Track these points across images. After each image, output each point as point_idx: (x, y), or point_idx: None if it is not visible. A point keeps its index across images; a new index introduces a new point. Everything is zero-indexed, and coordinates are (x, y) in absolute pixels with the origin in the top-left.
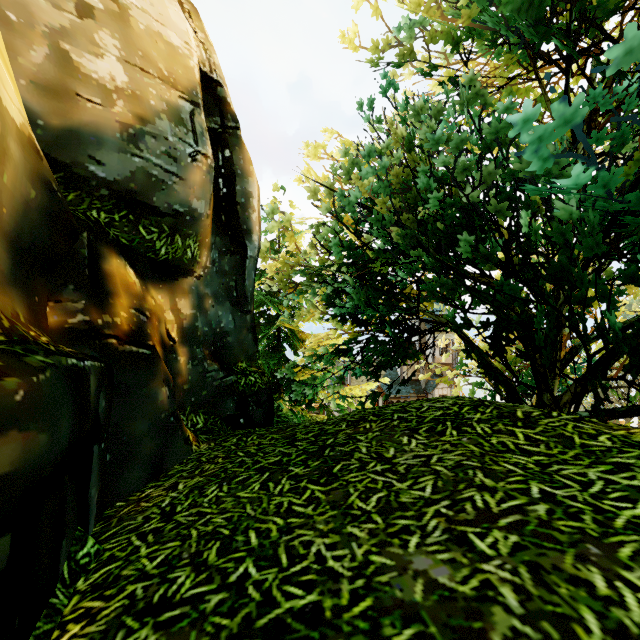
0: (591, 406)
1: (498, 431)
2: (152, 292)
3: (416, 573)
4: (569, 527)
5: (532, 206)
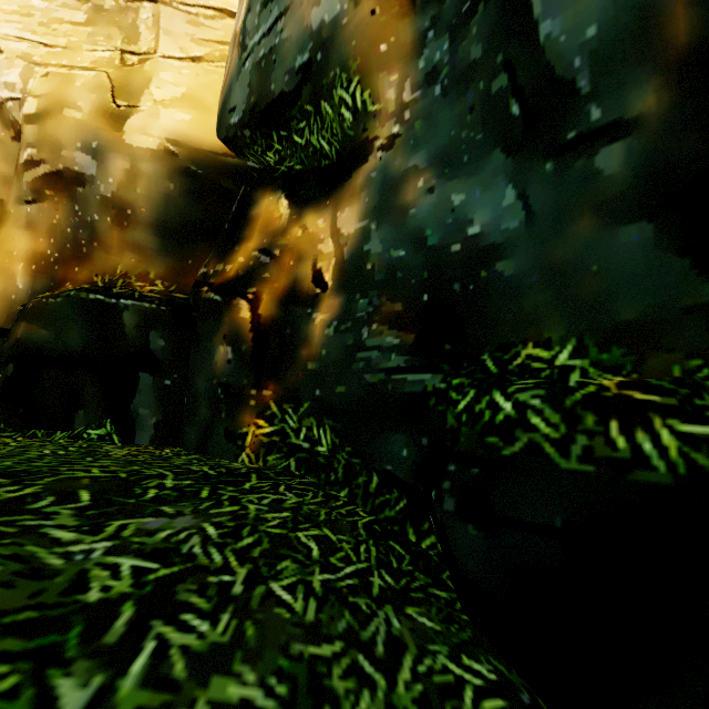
0: None
1: None
2: (309, 219)
3: None
4: None
5: None
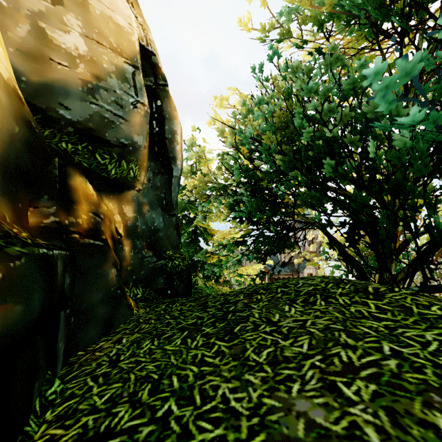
0: (421, 283)
1: (355, 302)
2: (105, 201)
3: (298, 414)
4: (415, 379)
5: (378, 138)
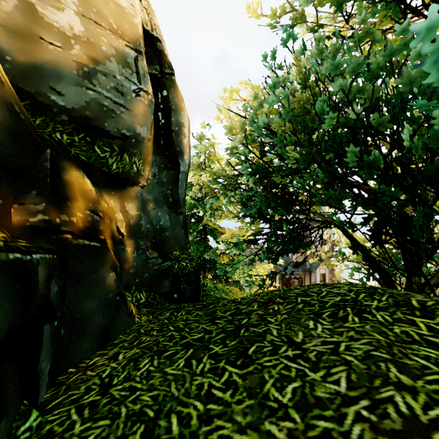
0: None
1: (398, 320)
2: (105, 197)
3: None
4: None
5: (415, 123)
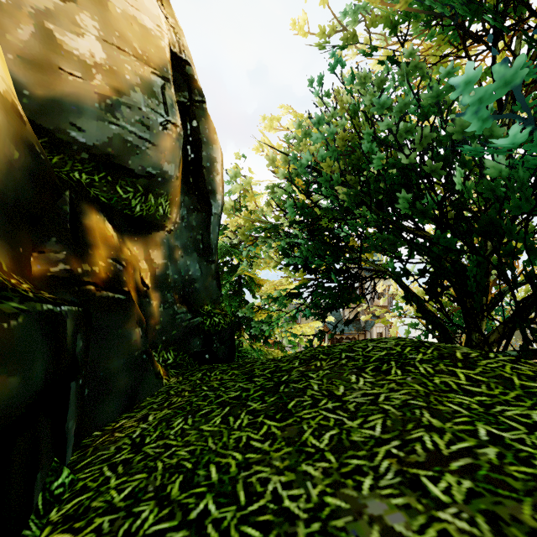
0: (520, 346)
1: (440, 371)
2: (128, 244)
3: (371, 519)
4: (522, 473)
5: (466, 166)
